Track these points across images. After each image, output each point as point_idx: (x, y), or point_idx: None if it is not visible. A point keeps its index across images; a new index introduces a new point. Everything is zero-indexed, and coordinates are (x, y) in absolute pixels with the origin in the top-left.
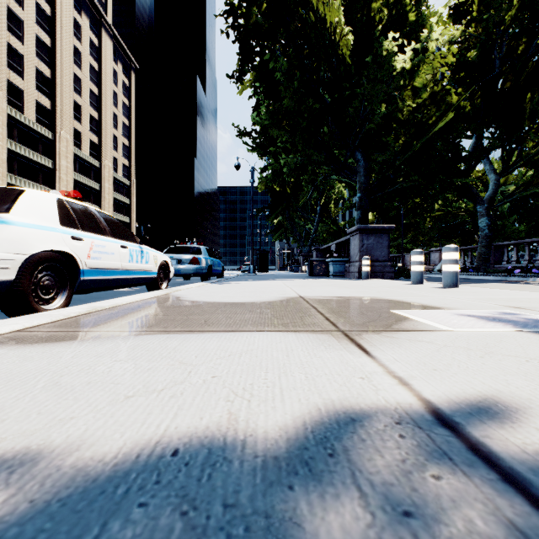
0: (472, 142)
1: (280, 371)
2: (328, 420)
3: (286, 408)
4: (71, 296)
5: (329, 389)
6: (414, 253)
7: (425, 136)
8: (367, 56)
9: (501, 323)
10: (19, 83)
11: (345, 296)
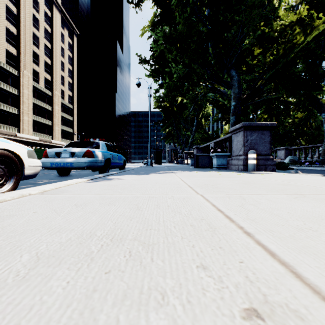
0: None
1: None
2: None
3: None
4: None
5: None
6: None
7: (291, 52)
8: None
9: None
10: None
11: None
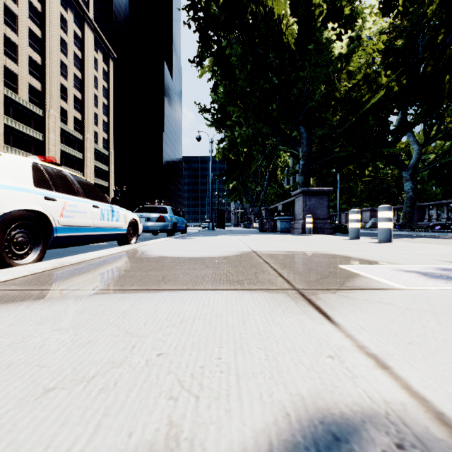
0: (398, 118)
1: (235, 346)
2: (303, 439)
3: (244, 412)
4: (44, 252)
5: (296, 376)
6: (352, 212)
7: (359, 112)
8: (309, 44)
9: (451, 280)
10: (14, 69)
11: (294, 251)
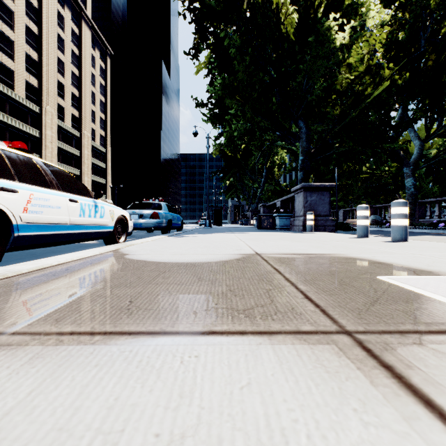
0: (399, 113)
1: None
2: None
3: None
4: (0, 255)
5: None
6: (360, 208)
7: (360, 105)
8: (309, 36)
9: None
10: (11, 65)
11: (305, 253)
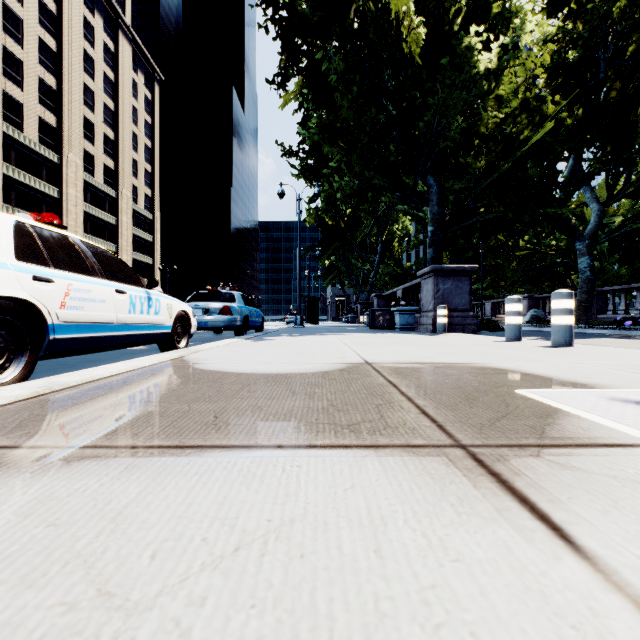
0: (569, 165)
1: None
2: None
3: None
4: (32, 364)
5: None
6: (510, 301)
7: (514, 155)
8: (441, 56)
9: None
10: (18, 95)
11: (430, 362)
